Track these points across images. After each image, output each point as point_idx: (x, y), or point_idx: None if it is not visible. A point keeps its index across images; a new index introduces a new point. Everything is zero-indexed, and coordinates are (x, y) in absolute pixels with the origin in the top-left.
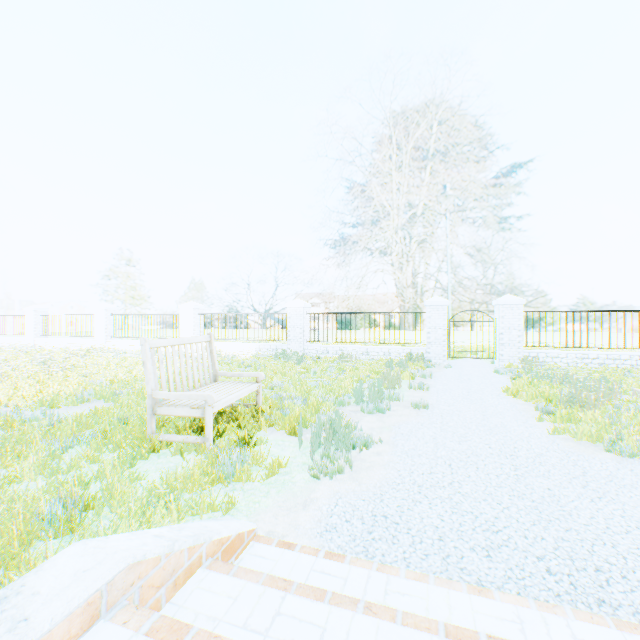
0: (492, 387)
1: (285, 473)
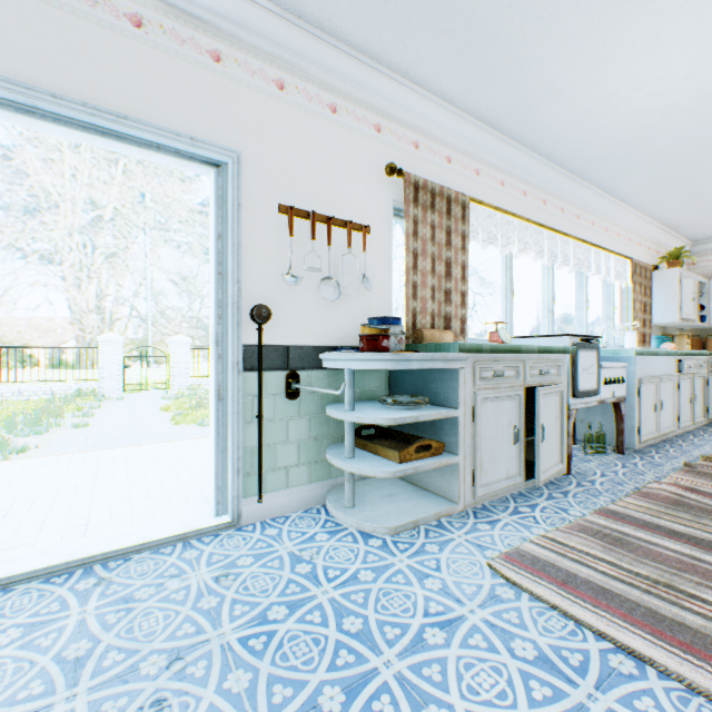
0: (155, 408)
1: None
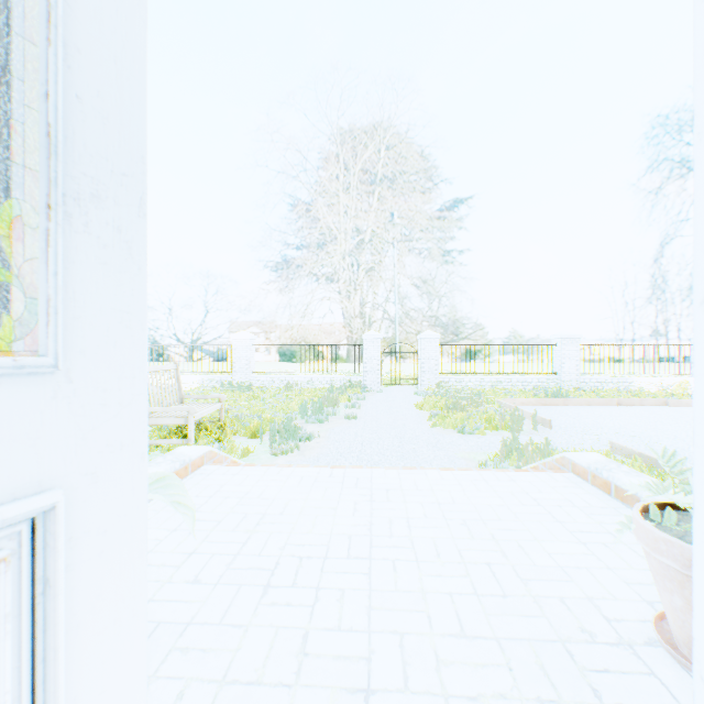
0: (409, 404)
1: (254, 455)
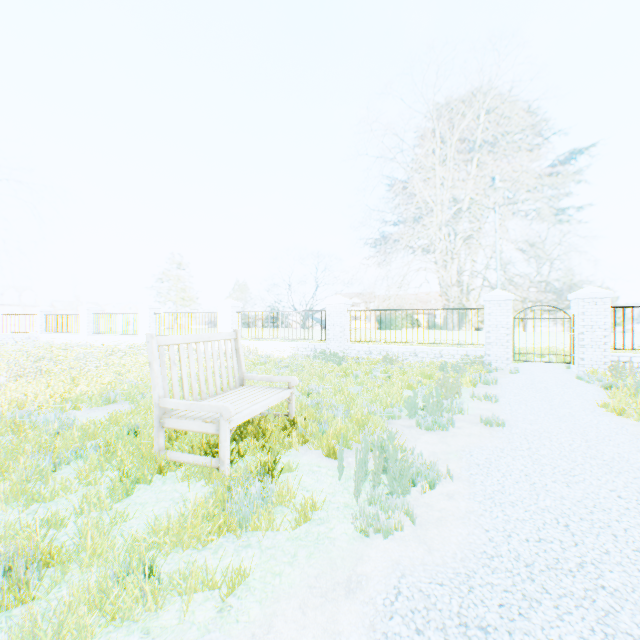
0: (580, 399)
1: (320, 521)
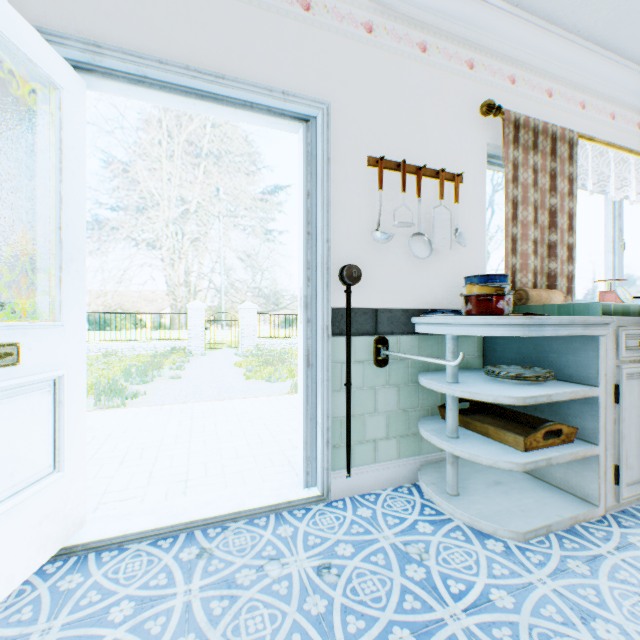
0: (230, 364)
1: None
